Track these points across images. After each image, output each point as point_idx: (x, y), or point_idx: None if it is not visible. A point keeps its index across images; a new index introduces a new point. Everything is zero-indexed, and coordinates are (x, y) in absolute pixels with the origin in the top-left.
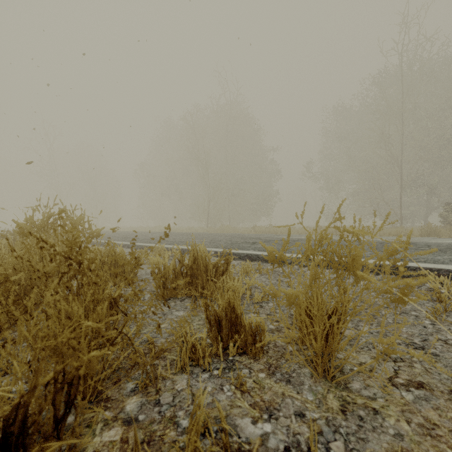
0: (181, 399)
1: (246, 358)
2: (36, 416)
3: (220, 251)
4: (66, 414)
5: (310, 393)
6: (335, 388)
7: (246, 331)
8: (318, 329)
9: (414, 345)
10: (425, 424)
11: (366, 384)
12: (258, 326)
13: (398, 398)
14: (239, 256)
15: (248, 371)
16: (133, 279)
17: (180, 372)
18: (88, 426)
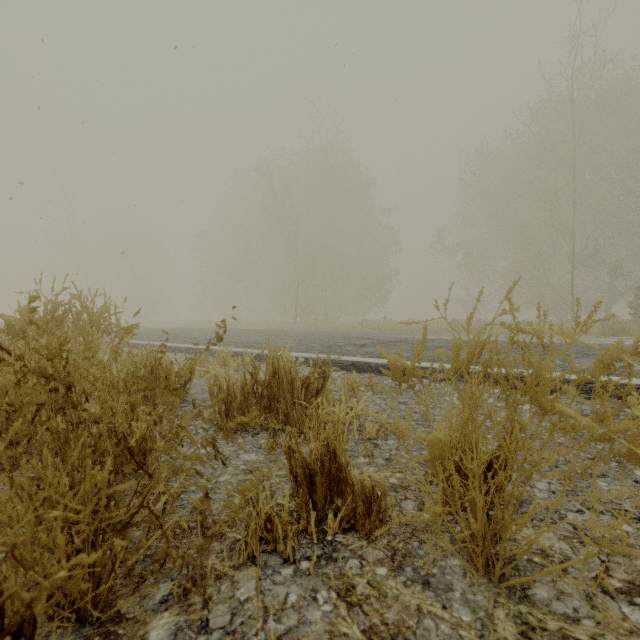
0: (244, 618)
1: (355, 538)
2: None
3: (313, 357)
4: None
5: (465, 607)
6: (506, 597)
7: (355, 493)
8: (478, 497)
9: (626, 514)
10: None
11: (558, 590)
12: (374, 486)
13: (618, 619)
14: (341, 364)
15: (358, 562)
16: (162, 414)
17: (246, 564)
18: None
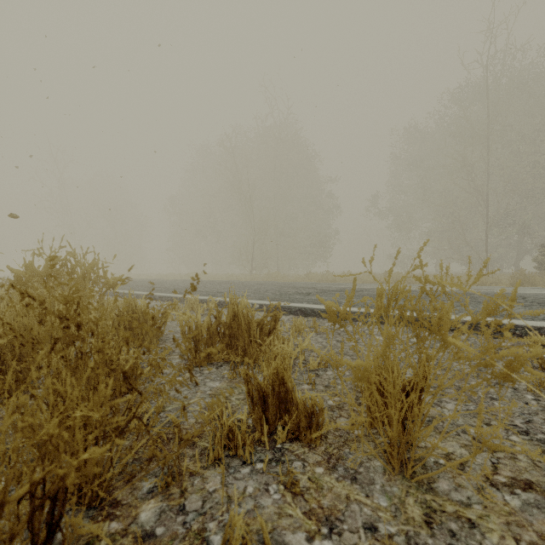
0: (213, 504)
1: (299, 446)
2: (5, 544)
3: (267, 303)
4: (49, 540)
5: (383, 496)
6: (415, 488)
7: (299, 411)
8: (394, 411)
9: (516, 428)
10: (540, 544)
11: (456, 484)
12: (314, 405)
13: (501, 504)
14: (290, 310)
15: (301, 464)
16: (150, 346)
17: (213, 465)
18: (88, 543)
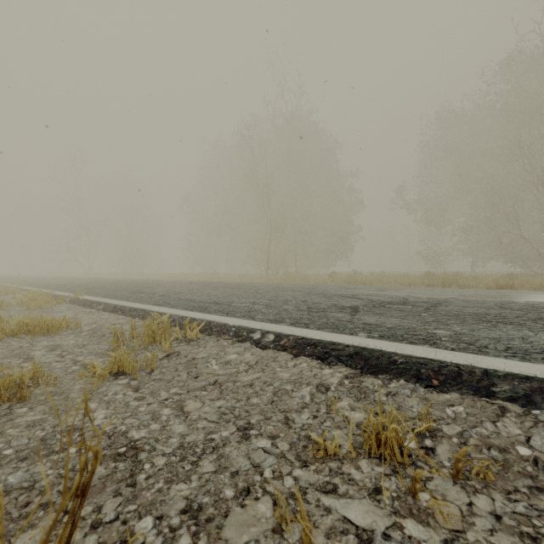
0: None
1: None
2: None
3: (288, 333)
4: None
5: None
6: None
7: None
8: None
9: None
10: None
11: None
12: None
13: None
14: (337, 352)
15: None
16: None
17: None
18: None
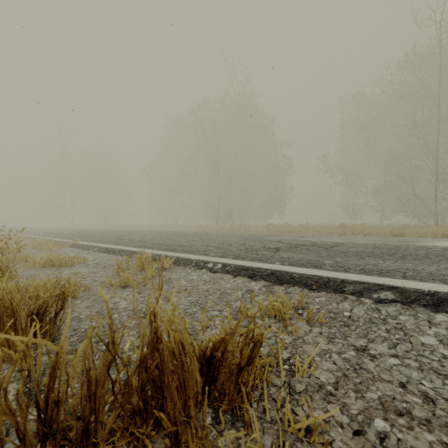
0: None
1: None
2: None
3: (231, 263)
4: None
5: None
6: None
7: None
8: None
9: None
10: None
11: None
12: None
13: None
14: (260, 273)
15: None
16: None
17: None
18: None
